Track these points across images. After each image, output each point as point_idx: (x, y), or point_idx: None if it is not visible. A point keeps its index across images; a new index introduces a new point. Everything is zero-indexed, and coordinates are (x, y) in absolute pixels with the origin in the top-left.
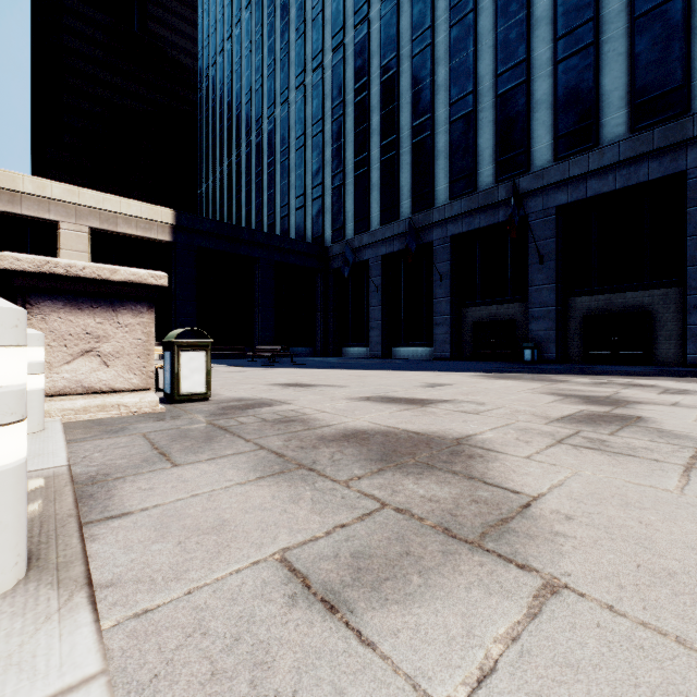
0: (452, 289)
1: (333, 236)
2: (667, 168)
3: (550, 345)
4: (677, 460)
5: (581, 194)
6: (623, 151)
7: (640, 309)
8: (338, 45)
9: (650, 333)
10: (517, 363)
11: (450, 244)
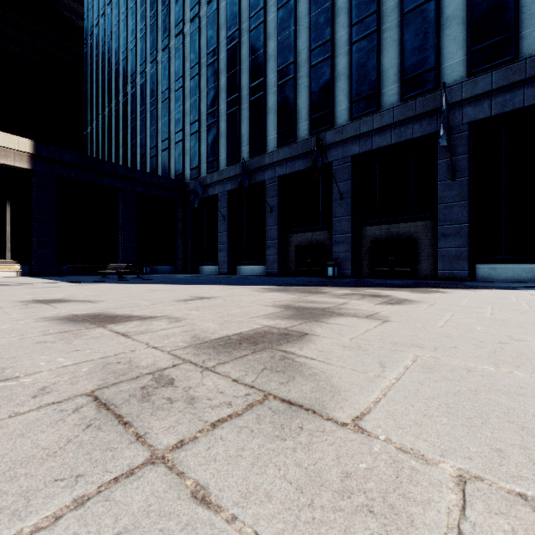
0: (279, 219)
1: (191, 174)
2: (425, 129)
3: (347, 264)
4: (179, 432)
5: (368, 147)
6: (396, 115)
7: (409, 236)
8: (194, 16)
9: (415, 255)
10: (324, 277)
11: (277, 183)
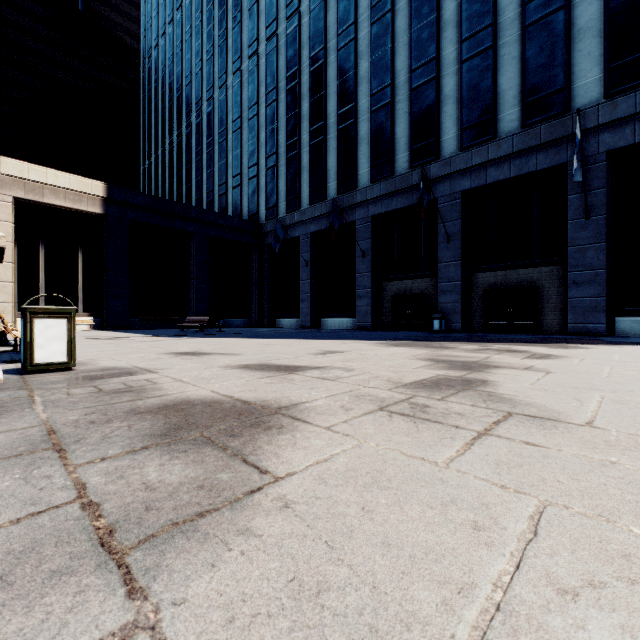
0: (373, 264)
1: (267, 214)
2: (551, 160)
3: (456, 316)
4: (478, 425)
5: (481, 181)
6: (516, 144)
7: (531, 284)
8: (271, 34)
9: (539, 305)
10: (428, 332)
11: (371, 223)
